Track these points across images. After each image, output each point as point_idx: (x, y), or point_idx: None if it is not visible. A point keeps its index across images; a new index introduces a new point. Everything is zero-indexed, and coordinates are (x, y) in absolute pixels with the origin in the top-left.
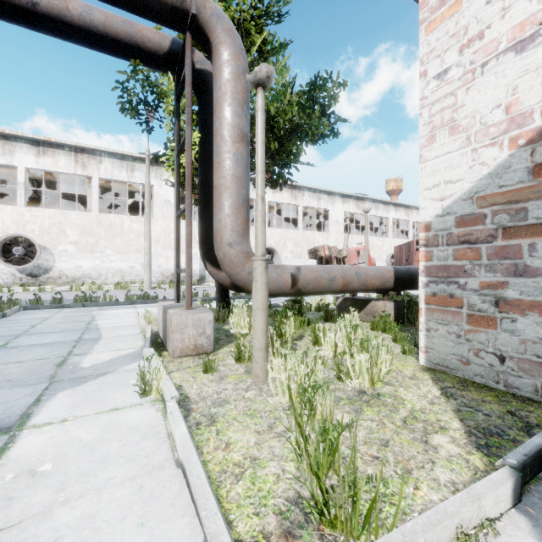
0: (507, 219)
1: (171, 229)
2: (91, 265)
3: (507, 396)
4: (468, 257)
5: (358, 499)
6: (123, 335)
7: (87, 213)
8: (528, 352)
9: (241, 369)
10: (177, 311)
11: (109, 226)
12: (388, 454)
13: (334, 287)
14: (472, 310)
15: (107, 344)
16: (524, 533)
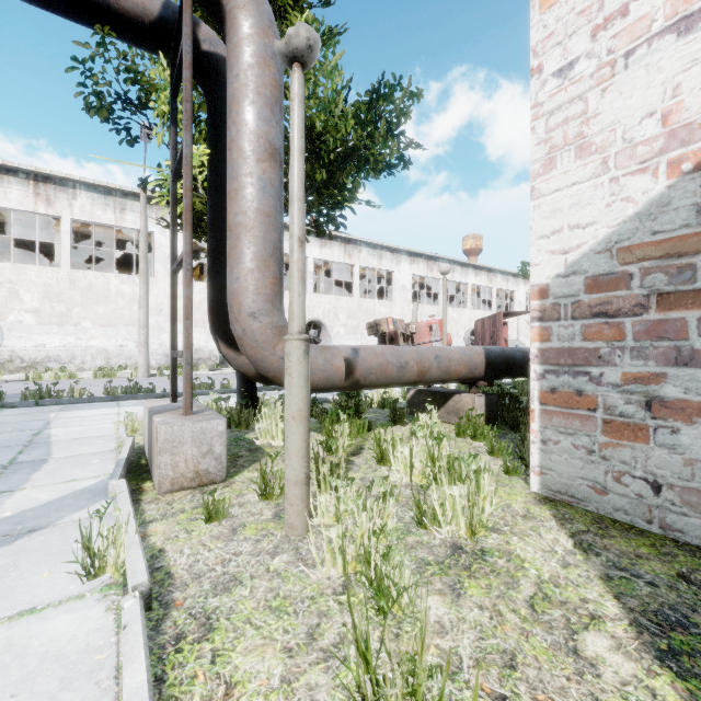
0: (665, 281)
1: (179, 294)
2: (59, 343)
3: (668, 545)
4: (605, 336)
5: None
6: (86, 454)
7: (54, 269)
8: (698, 479)
9: (268, 511)
10: (168, 418)
11: (87, 288)
12: (519, 687)
13: (406, 377)
14: (611, 414)
15: (56, 470)
16: None
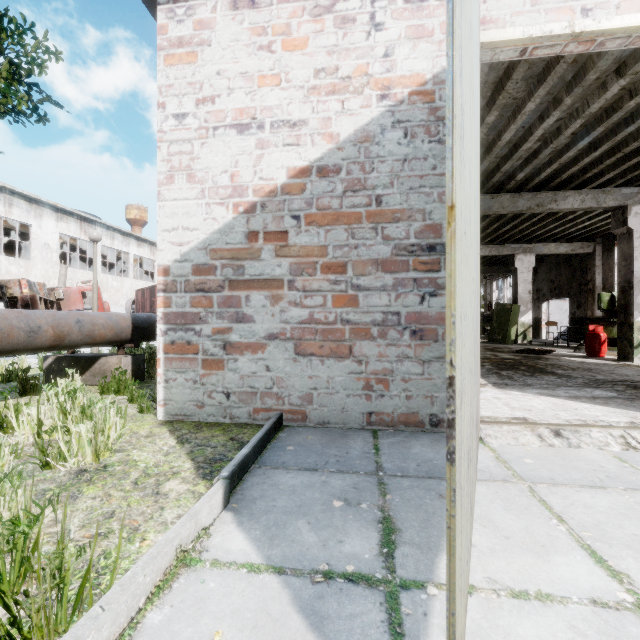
0: (232, 273)
1: None
2: None
3: (231, 427)
4: (203, 304)
5: (67, 583)
6: None
7: None
8: (246, 385)
9: None
10: None
11: None
12: (113, 524)
13: (39, 342)
14: (207, 355)
15: None
16: (229, 523)
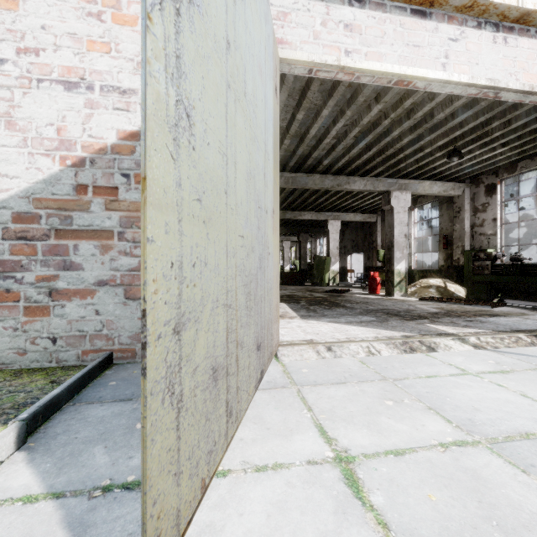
0: (59, 223)
1: None
2: None
3: (57, 370)
4: (26, 252)
5: None
6: None
7: None
8: (74, 329)
9: None
10: None
11: None
12: None
13: None
14: (30, 302)
15: None
16: (18, 463)
